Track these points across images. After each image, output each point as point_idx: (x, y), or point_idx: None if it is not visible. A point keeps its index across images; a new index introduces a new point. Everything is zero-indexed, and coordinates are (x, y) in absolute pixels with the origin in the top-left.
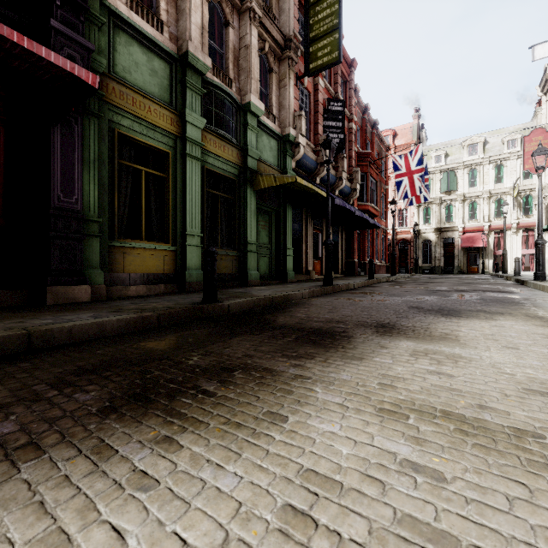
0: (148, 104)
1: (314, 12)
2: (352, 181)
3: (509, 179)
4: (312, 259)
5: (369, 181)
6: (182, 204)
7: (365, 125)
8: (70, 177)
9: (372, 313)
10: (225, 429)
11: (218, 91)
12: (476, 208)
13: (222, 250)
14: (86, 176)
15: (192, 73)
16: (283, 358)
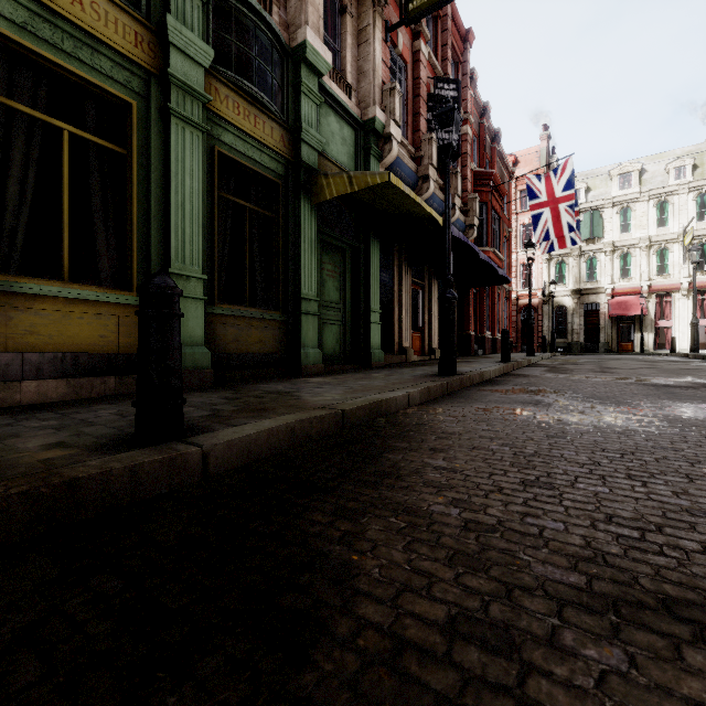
0: None
1: None
2: (467, 214)
3: (677, 221)
4: (409, 331)
5: (491, 215)
6: (164, 213)
7: (483, 134)
8: None
9: None
10: None
11: (243, 7)
12: (630, 262)
13: (251, 309)
14: None
15: None
16: None
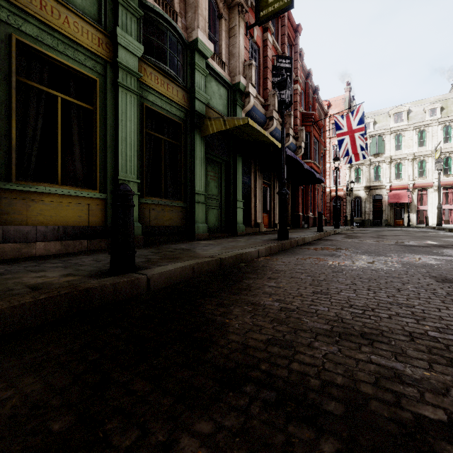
0: (65, 13)
1: None
2: (297, 139)
3: (431, 143)
4: (261, 212)
5: (312, 140)
6: (114, 143)
7: (308, 89)
8: None
9: (401, 299)
10: None
11: (160, 19)
12: (401, 169)
13: (165, 200)
14: None
15: None
16: None
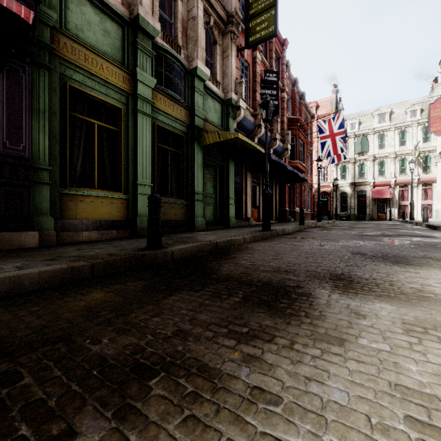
0: (100, 62)
1: None
2: (284, 142)
3: (411, 142)
4: (251, 208)
5: (298, 142)
6: (134, 156)
7: (294, 95)
8: (17, 125)
9: (319, 260)
10: None
11: (168, 55)
12: (384, 166)
13: (171, 199)
14: (36, 125)
15: (143, 36)
16: (230, 339)
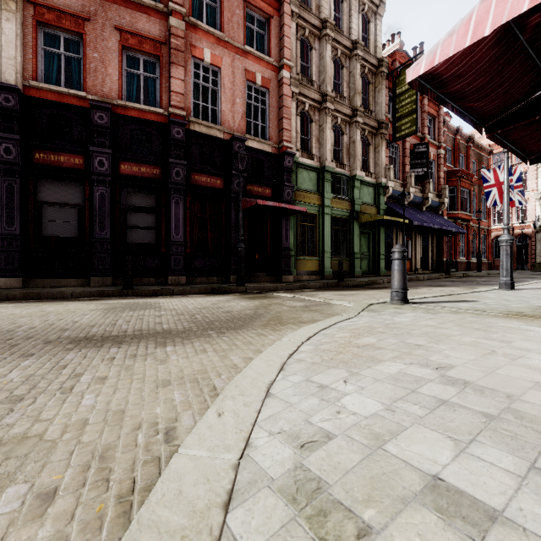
0: (309, 195)
1: (399, 100)
2: (440, 197)
3: None
4: None
5: (459, 192)
6: (322, 237)
7: (456, 144)
8: (287, 235)
9: None
10: (354, 291)
11: (339, 175)
12: None
13: (340, 258)
14: (290, 233)
15: (326, 173)
16: (365, 289)
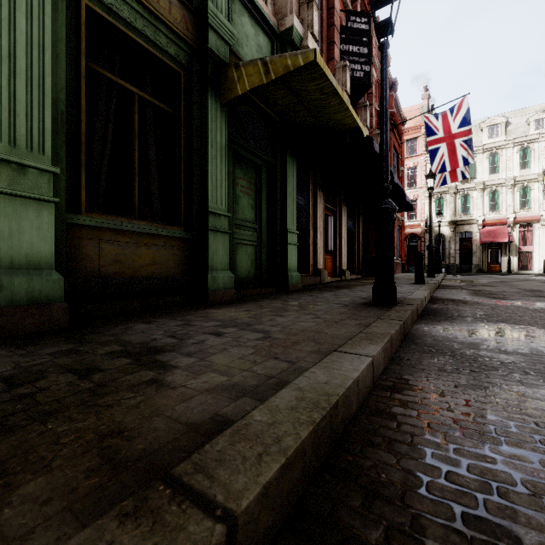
0: None
1: None
2: None
3: (537, 164)
4: (323, 253)
5: (392, 150)
6: None
7: None
8: None
9: None
10: None
11: None
12: (497, 198)
13: (140, 222)
14: None
15: None
16: None
